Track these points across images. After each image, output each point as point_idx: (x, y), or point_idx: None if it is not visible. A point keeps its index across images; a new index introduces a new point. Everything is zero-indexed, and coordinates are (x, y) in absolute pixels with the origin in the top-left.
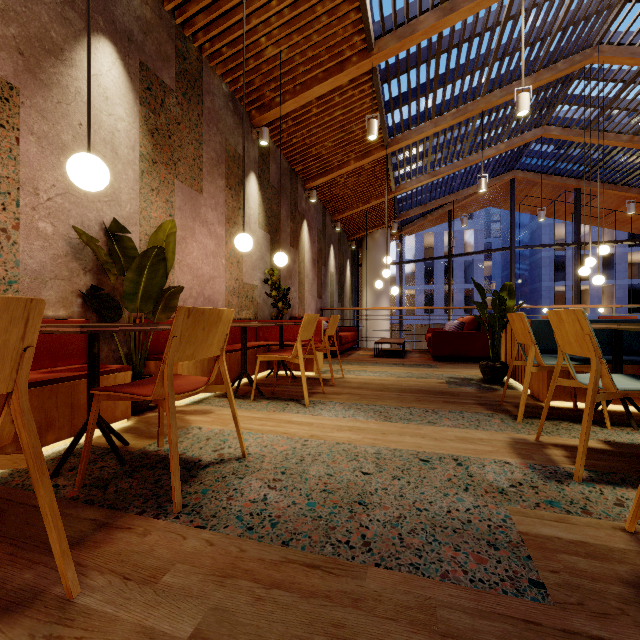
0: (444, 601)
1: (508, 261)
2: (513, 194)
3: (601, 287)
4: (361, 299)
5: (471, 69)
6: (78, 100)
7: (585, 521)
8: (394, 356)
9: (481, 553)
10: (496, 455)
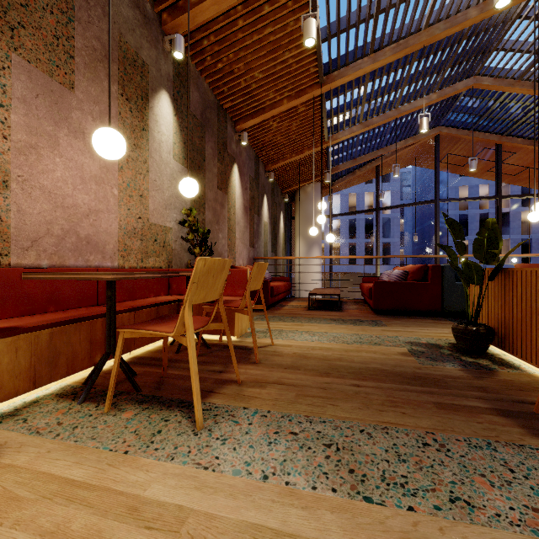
0: None
1: (418, 219)
2: (438, 149)
3: None
4: (294, 250)
5: None
6: None
7: None
8: (330, 308)
9: None
10: None
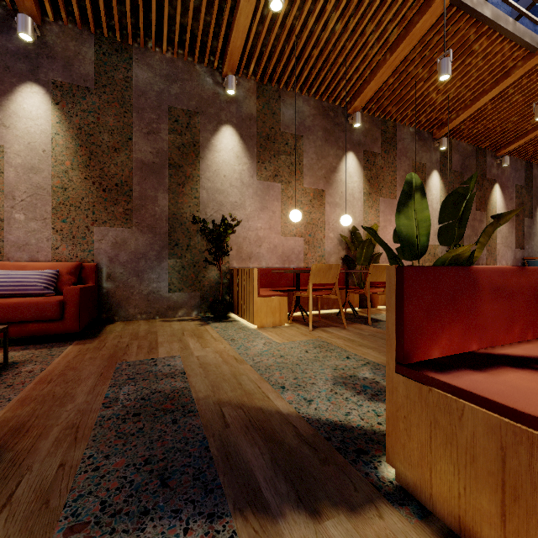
0: None
1: None
2: None
3: None
4: None
5: None
6: (341, 183)
7: None
8: None
9: None
10: None
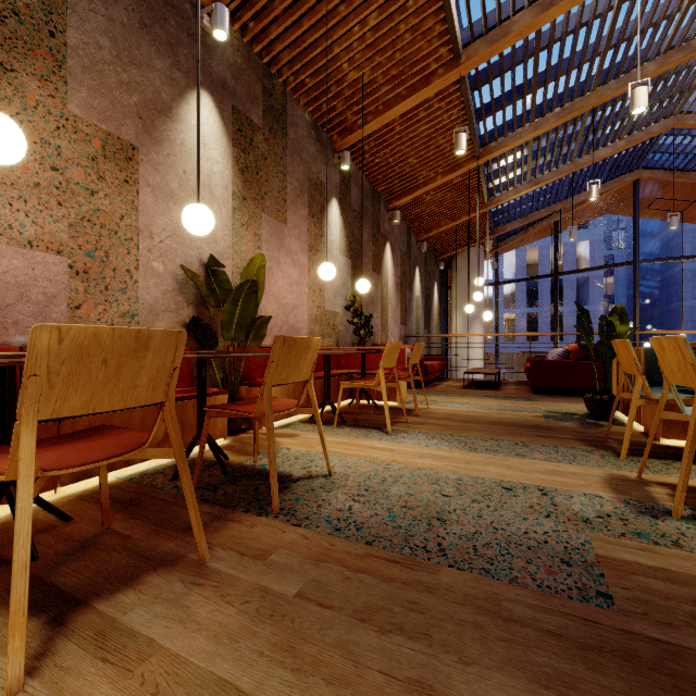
0: (510, 597)
1: None
2: (637, 198)
3: None
4: (450, 325)
5: (578, 62)
6: (183, 150)
7: (673, 552)
8: (486, 388)
9: (553, 567)
10: (587, 489)
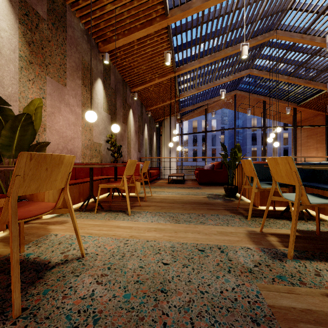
0: None
1: (231, 135)
2: (235, 102)
3: (272, 148)
4: (161, 153)
5: (218, 34)
6: None
7: (304, 291)
8: (179, 183)
9: None
10: (241, 243)
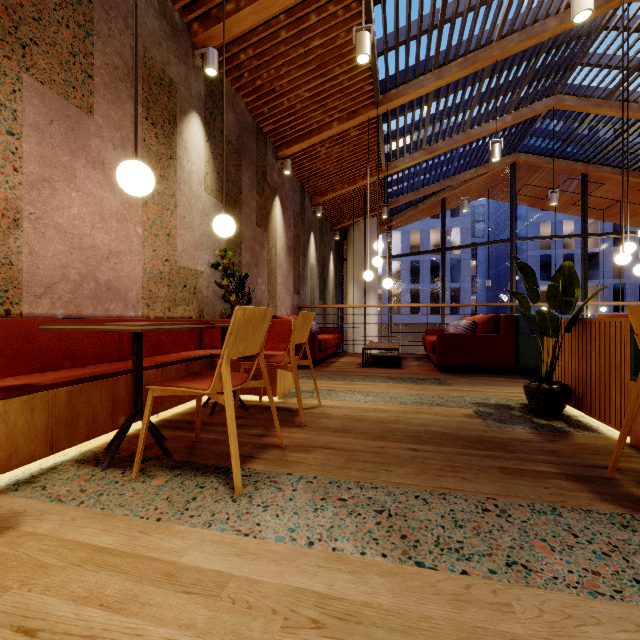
0: None
1: (493, 261)
2: (514, 180)
3: None
4: (346, 297)
5: None
6: None
7: None
8: (387, 365)
9: None
10: None
